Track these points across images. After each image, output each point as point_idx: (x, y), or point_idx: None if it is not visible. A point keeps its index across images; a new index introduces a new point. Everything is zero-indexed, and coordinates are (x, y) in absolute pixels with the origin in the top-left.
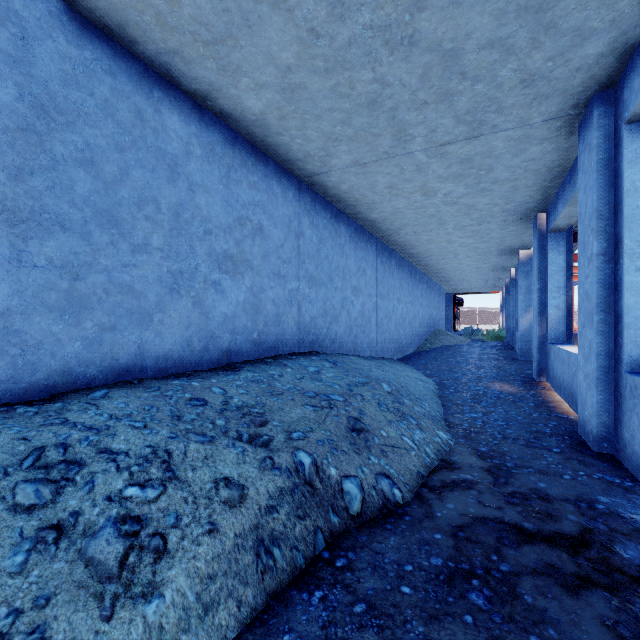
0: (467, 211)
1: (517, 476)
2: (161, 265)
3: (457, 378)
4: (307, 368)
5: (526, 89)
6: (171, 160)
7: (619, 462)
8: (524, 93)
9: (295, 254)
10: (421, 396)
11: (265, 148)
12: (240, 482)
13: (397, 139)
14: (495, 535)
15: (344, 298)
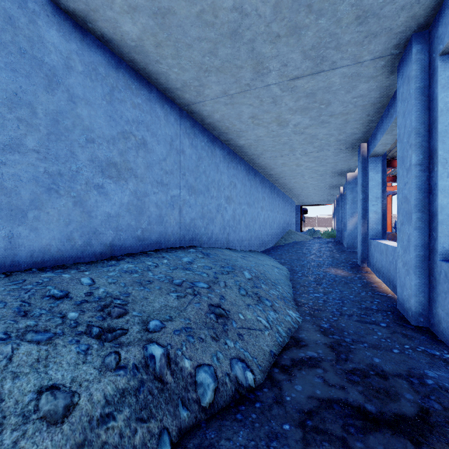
0: (311, 140)
1: (355, 352)
2: (37, 166)
3: (303, 265)
4: (182, 259)
5: (360, 26)
6: (49, 70)
7: (434, 334)
8: (358, 30)
9: (176, 167)
10: (276, 280)
11: (148, 76)
12: (72, 388)
13: (256, 72)
14: (341, 422)
15: (219, 205)
